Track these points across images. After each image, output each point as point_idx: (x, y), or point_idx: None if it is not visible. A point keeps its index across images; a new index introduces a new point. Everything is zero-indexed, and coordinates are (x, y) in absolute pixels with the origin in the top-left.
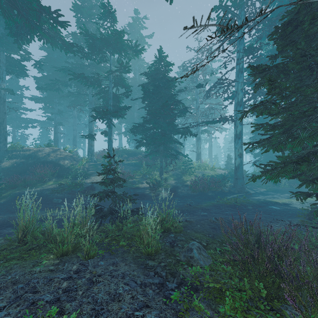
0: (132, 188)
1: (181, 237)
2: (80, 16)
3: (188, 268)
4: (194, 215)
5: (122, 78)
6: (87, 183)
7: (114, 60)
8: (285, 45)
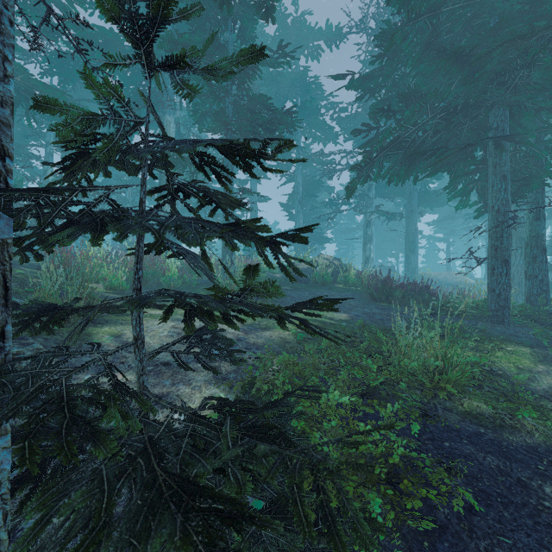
0: None
1: None
2: None
3: None
4: None
5: None
6: None
7: None
8: None
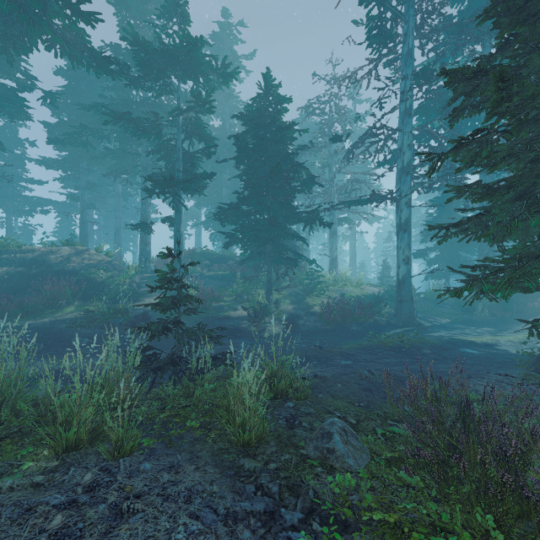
0: (218, 317)
1: (308, 409)
2: (126, 14)
3: (323, 474)
4: (329, 366)
5: (200, 123)
6: (136, 309)
7: (186, 94)
8: (519, 23)
